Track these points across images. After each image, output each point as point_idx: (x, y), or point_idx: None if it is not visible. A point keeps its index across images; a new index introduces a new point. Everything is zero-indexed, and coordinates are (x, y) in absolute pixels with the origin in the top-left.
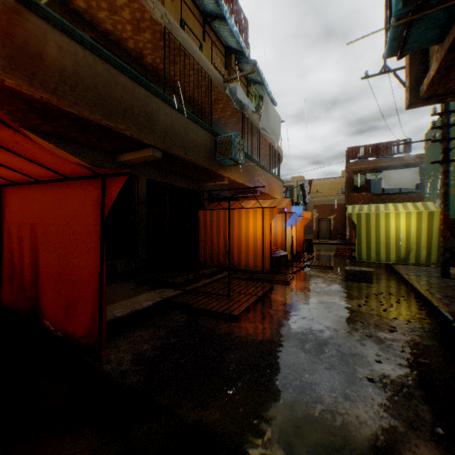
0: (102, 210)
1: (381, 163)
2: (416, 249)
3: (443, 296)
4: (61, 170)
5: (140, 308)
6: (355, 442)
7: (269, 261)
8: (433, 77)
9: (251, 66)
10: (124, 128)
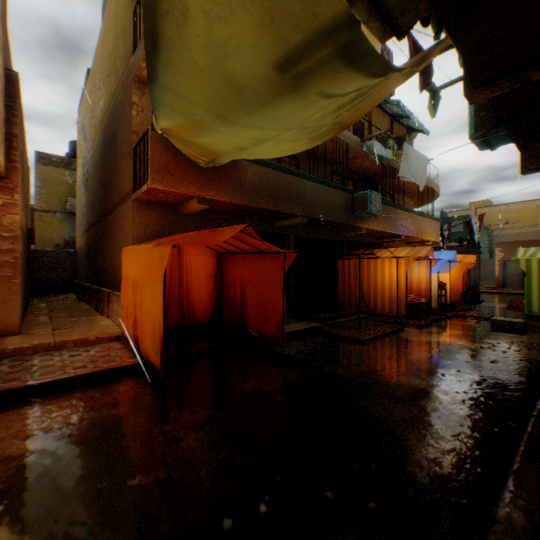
0: (284, 270)
1: None
2: None
3: None
4: (266, 251)
5: (296, 330)
6: (410, 387)
7: (405, 307)
8: (525, 160)
9: (394, 105)
10: (284, 209)
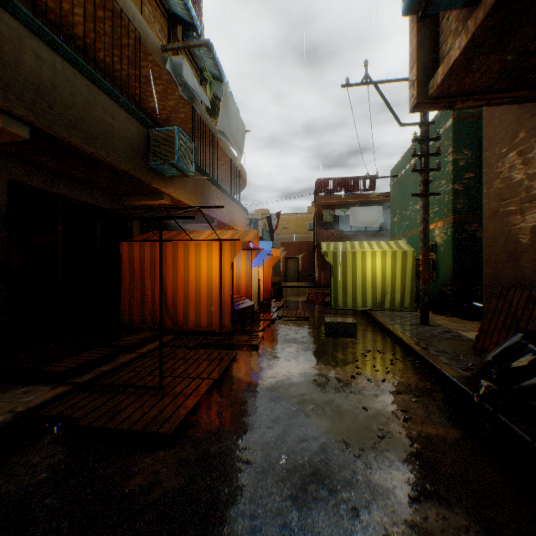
0: None
1: (349, 198)
2: (392, 293)
3: (438, 351)
4: None
5: None
6: None
7: (230, 317)
8: (457, 61)
9: (205, 51)
10: None
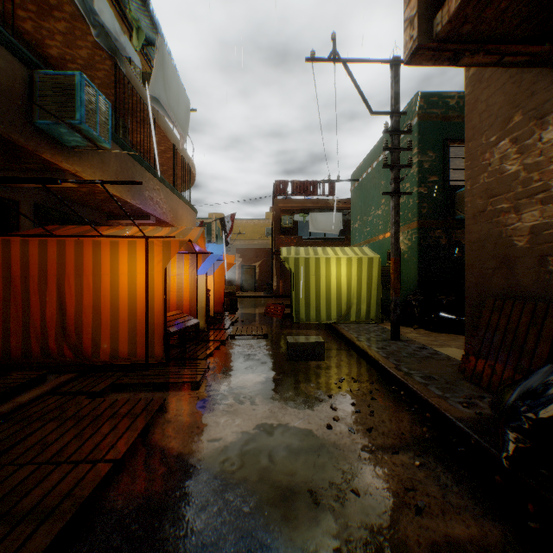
0: None
1: (309, 203)
2: (358, 304)
3: (424, 377)
4: None
5: None
6: None
7: (163, 342)
8: None
9: (139, 5)
10: None
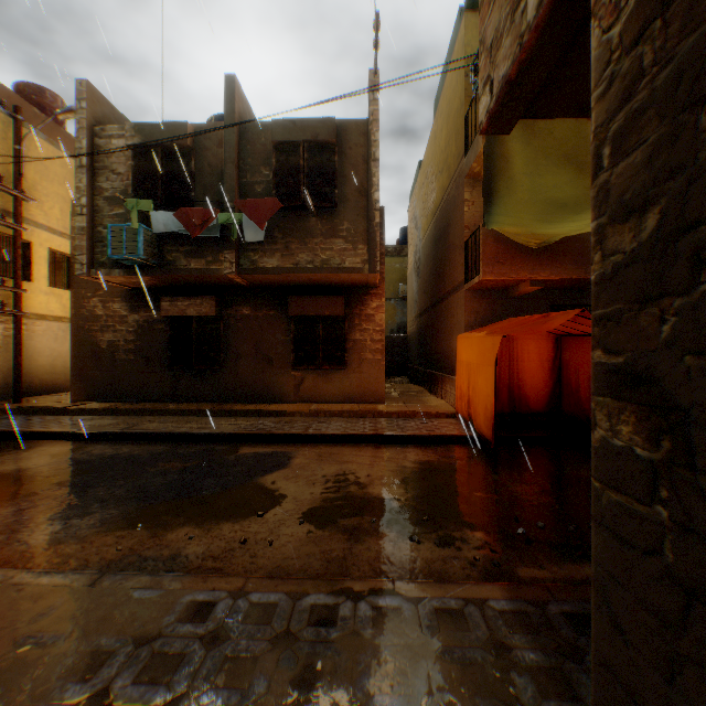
0: None
1: None
2: None
3: None
4: None
5: None
6: None
7: None
8: None
9: None
10: None
